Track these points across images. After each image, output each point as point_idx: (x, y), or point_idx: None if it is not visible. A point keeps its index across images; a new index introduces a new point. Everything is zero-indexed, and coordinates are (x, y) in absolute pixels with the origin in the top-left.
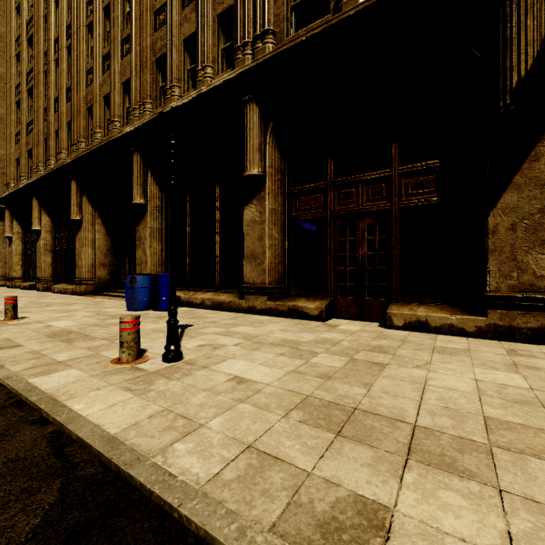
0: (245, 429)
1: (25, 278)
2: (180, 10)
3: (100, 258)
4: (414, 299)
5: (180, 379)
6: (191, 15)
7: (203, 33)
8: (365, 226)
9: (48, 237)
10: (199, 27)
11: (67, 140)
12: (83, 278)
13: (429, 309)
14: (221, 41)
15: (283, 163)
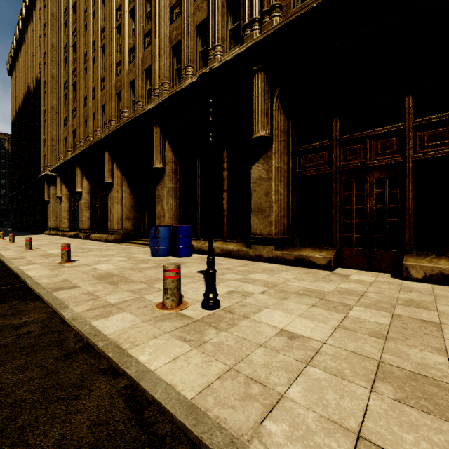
0: (337, 407)
1: (70, 228)
2: (193, 2)
3: (126, 213)
4: (430, 251)
5: (228, 330)
6: (202, 4)
7: (213, 18)
8: (374, 179)
9: (87, 197)
10: (210, 13)
11: (101, 120)
12: (114, 229)
13: None
14: (229, 22)
15: (287, 125)
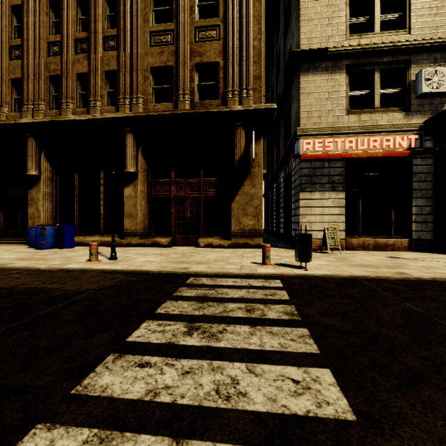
0: (157, 265)
1: None
2: (74, 53)
3: None
4: (209, 235)
5: (125, 262)
6: (83, 61)
7: (94, 78)
8: (189, 202)
9: None
10: (91, 73)
11: None
12: None
13: (213, 239)
14: (107, 86)
15: (147, 166)
